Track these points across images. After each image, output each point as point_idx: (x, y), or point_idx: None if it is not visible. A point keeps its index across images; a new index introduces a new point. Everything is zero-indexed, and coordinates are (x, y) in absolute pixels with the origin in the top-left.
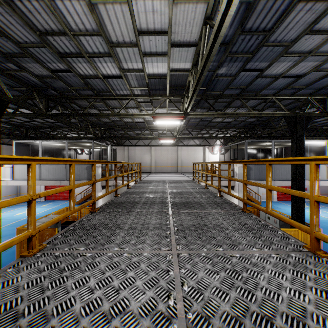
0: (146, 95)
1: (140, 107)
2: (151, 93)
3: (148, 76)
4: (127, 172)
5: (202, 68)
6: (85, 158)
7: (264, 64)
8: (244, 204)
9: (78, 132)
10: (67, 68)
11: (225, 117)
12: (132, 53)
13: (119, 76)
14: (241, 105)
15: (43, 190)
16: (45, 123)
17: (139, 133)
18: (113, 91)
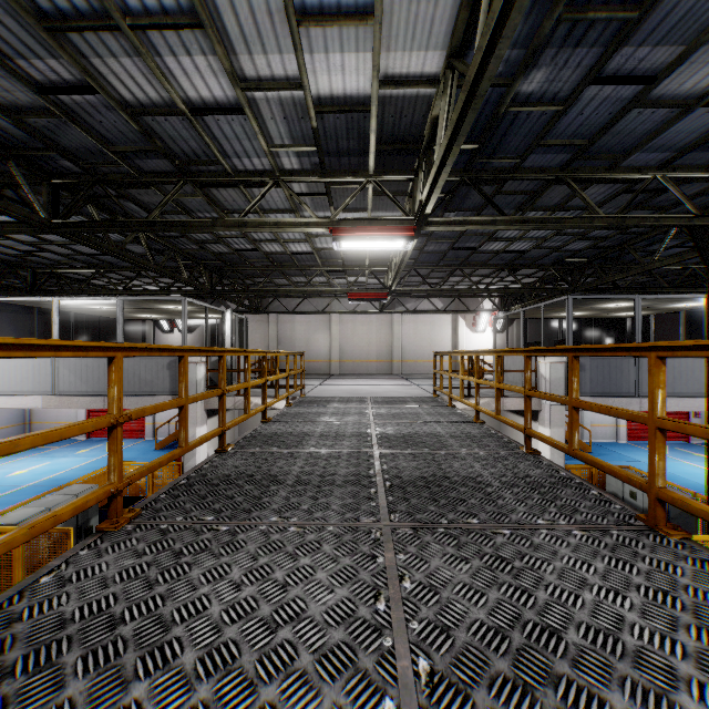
0: (315, 172)
1: (300, 211)
2: (327, 164)
3: (317, 106)
4: (263, 378)
5: (498, 21)
6: (179, 341)
7: (665, 56)
8: (655, 503)
9: (159, 281)
10: (81, 78)
11: (515, 237)
12: (264, 11)
13: (234, 107)
14: (561, 202)
15: (83, 416)
16: (77, 258)
17: (301, 282)
18: (223, 159)
